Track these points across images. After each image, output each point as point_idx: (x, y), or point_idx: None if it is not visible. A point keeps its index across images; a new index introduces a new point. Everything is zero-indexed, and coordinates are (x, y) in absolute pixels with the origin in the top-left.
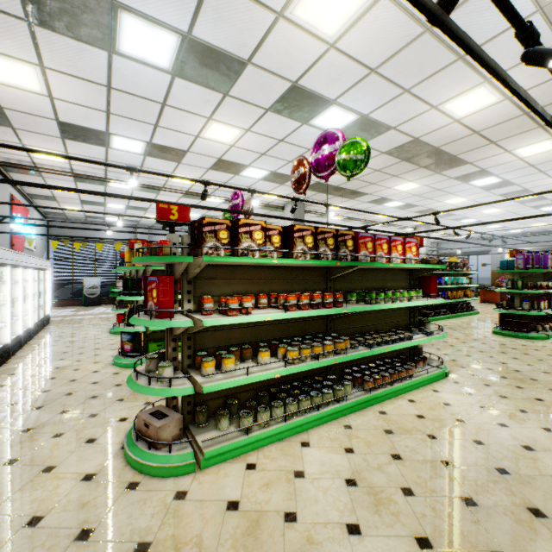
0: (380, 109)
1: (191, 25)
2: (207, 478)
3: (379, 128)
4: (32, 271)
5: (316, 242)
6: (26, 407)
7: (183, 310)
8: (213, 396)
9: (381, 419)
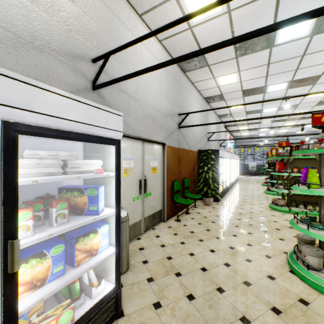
0: None
1: (292, 78)
2: (292, 215)
3: None
4: (235, 160)
5: None
6: (242, 196)
7: (285, 171)
8: (298, 200)
9: None
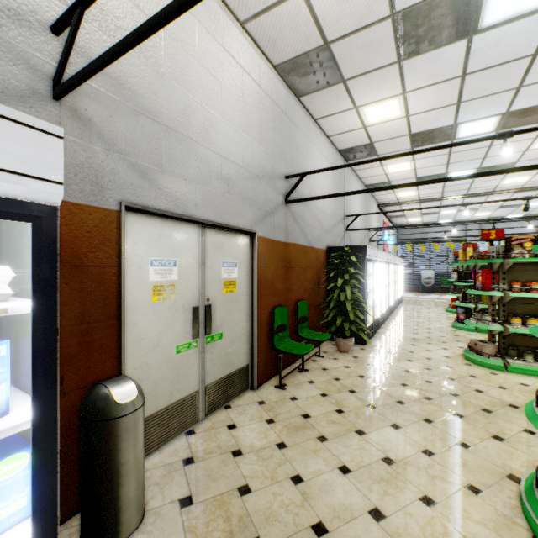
0: None
1: (508, 108)
2: (510, 375)
3: None
4: (397, 266)
5: None
6: (409, 332)
7: (496, 287)
8: (522, 344)
9: None
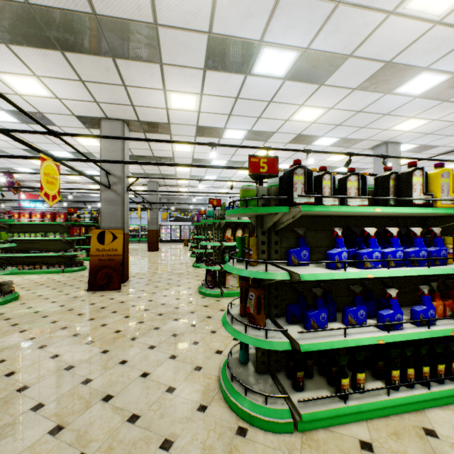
0: (67, 149)
1: None
2: None
3: (86, 153)
4: None
5: None
6: None
7: None
8: None
9: None
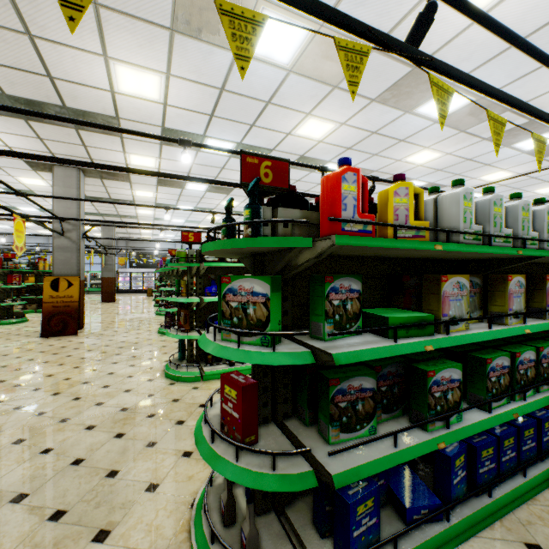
0: (1, 185)
1: None
2: None
3: (25, 191)
4: None
5: None
6: None
7: None
8: None
9: None
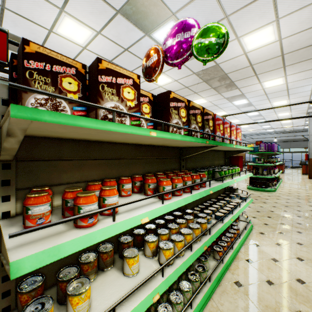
0: None
1: None
2: None
3: None
4: None
5: (189, 117)
6: None
7: None
8: None
9: (244, 295)
